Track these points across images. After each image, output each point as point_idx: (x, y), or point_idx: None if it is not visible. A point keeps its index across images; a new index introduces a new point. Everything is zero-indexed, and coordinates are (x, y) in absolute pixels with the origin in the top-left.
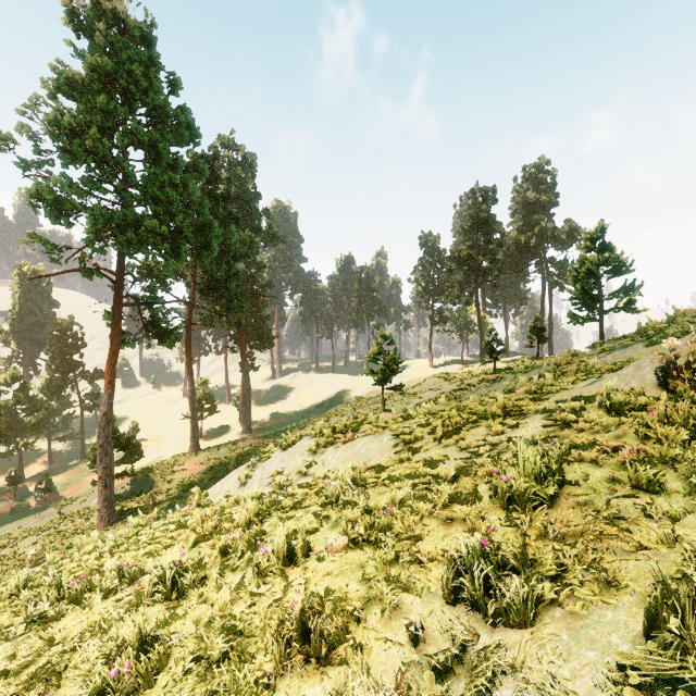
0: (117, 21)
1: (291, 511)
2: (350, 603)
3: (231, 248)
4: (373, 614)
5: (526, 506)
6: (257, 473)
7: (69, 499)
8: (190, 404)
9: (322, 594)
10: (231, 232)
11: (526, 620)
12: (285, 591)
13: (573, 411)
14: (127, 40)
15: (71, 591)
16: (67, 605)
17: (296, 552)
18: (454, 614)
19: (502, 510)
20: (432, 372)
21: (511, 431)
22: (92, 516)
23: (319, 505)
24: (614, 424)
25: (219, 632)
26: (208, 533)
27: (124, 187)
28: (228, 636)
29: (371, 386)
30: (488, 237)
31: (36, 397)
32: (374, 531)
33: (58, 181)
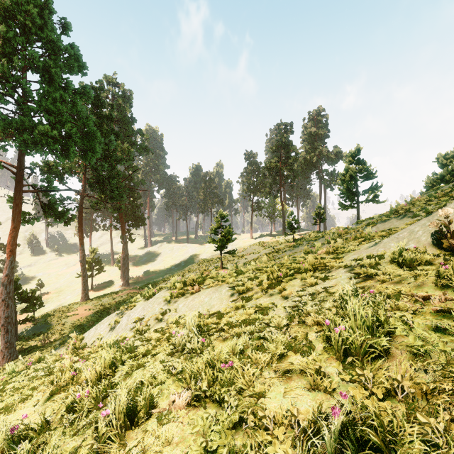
0: None
1: (143, 360)
2: None
3: (113, 154)
4: None
5: (363, 359)
6: (123, 319)
7: None
8: (82, 266)
9: None
10: (111, 140)
11: None
12: None
13: (372, 266)
14: None
15: None
16: None
17: (139, 411)
18: None
19: (338, 362)
20: (252, 242)
21: (322, 282)
22: None
23: (166, 354)
24: (409, 276)
25: None
26: (65, 383)
27: (22, 100)
28: None
29: (213, 251)
30: (288, 155)
31: None
32: (216, 385)
33: None
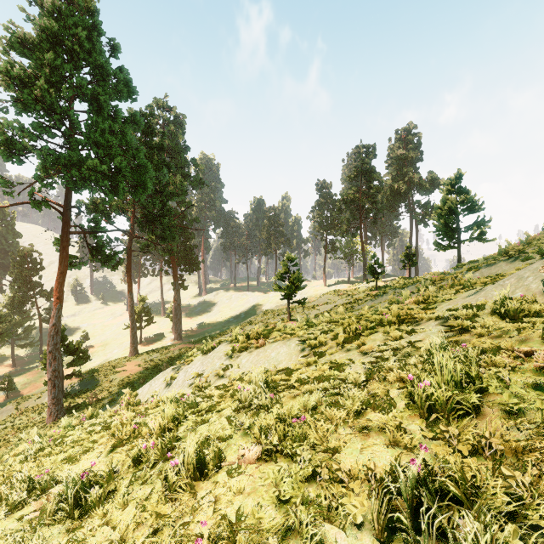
0: None
1: (206, 415)
2: (264, 535)
3: (164, 189)
4: None
5: (449, 416)
6: (180, 375)
7: (25, 397)
8: (130, 316)
9: (232, 519)
10: (163, 173)
11: None
12: (192, 513)
13: (468, 318)
14: (73, 9)
15: None
16: None
17: (207, 464)
18: None
19: (422, 419)
20: (326, 290)
21: (408, 336)
22: (44, 411)
23: (232, 409)
24: (513, 329)
25: None
26: (126, 437)
27: (70, 133)
28: None
29: (278, 301)
30: (370, 184)
31: (0, 311)
32: (287, 440)
33: (9, 124)
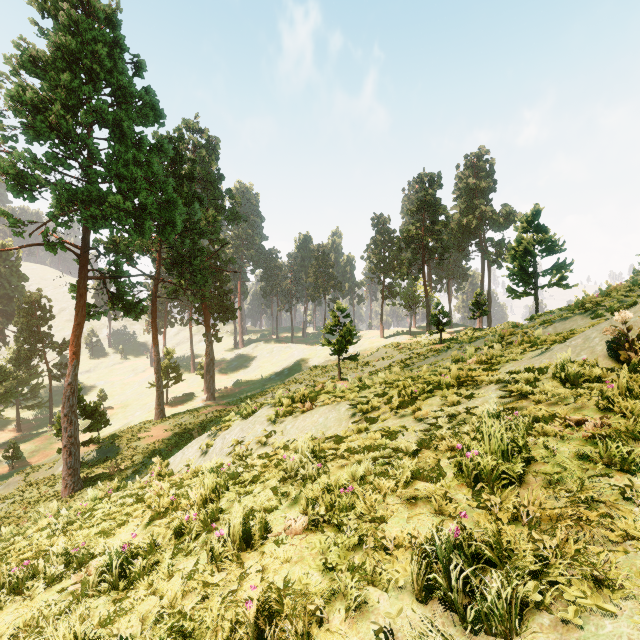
0: (82, 2)
1: (250, 486)
2: (311, 598)
3: (195, 225)
4: (336, 613)
5: (494, 485)
6: (217, 442)
7: (35, 467)
8: (156, 373)
9: (280, 586)
10: (194, 209)
11: (512, 629)
12: (240, 581)
13: (528, 382)
14: (92, 22)
15: (11, 579)
16: (7, 595)
17: (253, 534)
18: (427, 618)
19: (469, 489)
20: (383, 342)
21: (467, 401)
22: (58, 483)
23: (277, 480)
24: (571, 396)
25: (166, 633)
26: (164, 509)
27: (89, 164)
28: (176, 639)
29: (327, 355)
30: (434, 219)
31: (4, 367)
32: (335, 511)
33: (20, 155)
